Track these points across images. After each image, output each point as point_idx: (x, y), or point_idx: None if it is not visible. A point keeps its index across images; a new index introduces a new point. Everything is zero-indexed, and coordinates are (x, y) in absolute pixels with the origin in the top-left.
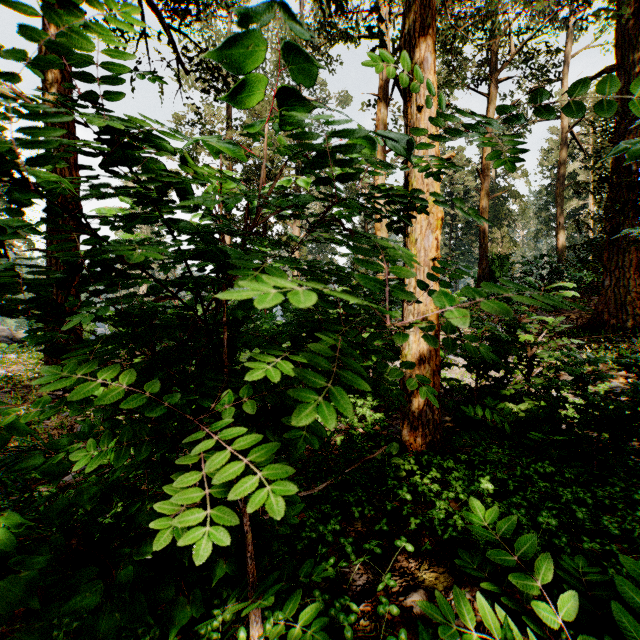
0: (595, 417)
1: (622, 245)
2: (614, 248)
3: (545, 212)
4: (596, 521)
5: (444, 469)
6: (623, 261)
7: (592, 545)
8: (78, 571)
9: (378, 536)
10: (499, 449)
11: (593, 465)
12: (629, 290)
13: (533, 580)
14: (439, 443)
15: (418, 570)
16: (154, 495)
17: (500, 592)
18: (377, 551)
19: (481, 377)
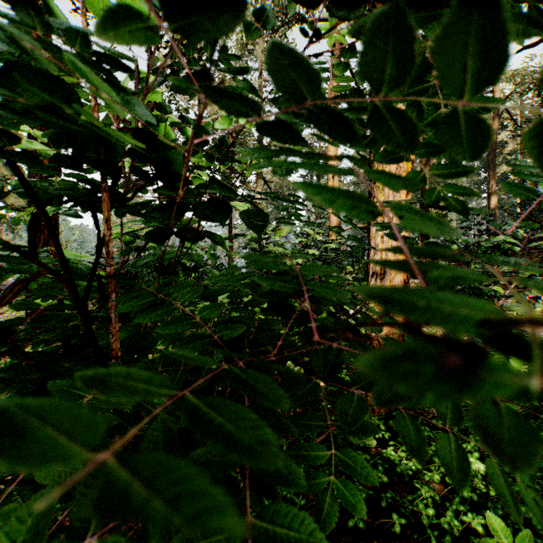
0: None
1: None
2: None
3: (477, 176)
4: None
5: None
6: None
7: None
8: None
9: (352, 534)
10: None
11: None
12: None
13: None
14: None
15: None
16: None
17: None
18: None
19: None
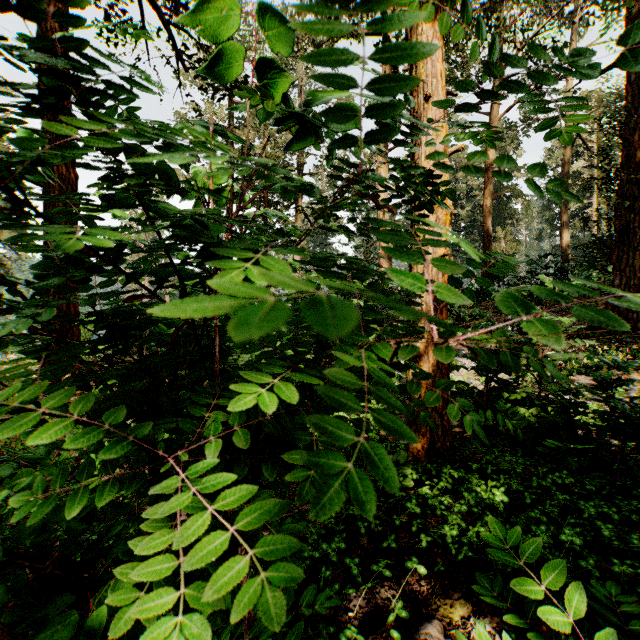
0: (619, 425)
1: (632, 243)
2: (624, 246)
3: (549, 211)
4: (622, 538)
5: (454, 478)
6: (633, 260)
7: (623, 568)
8: (50, 606)
9: (386, 554)
10: (512, 457)
11: (615, 476)
12: (639, 289)
13: (564, 614)
14: (448, 450)
15: (431, 595)
16: (139, 516)
17: (526, 626)
18: (386, 574)
19: (491, 380)
